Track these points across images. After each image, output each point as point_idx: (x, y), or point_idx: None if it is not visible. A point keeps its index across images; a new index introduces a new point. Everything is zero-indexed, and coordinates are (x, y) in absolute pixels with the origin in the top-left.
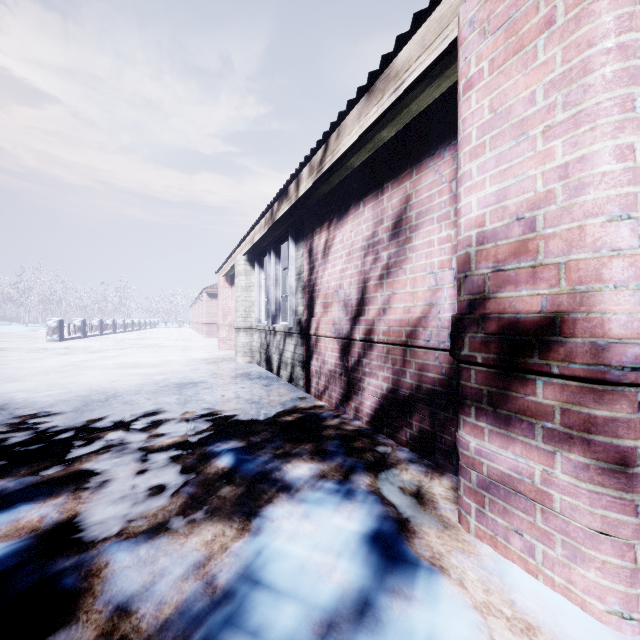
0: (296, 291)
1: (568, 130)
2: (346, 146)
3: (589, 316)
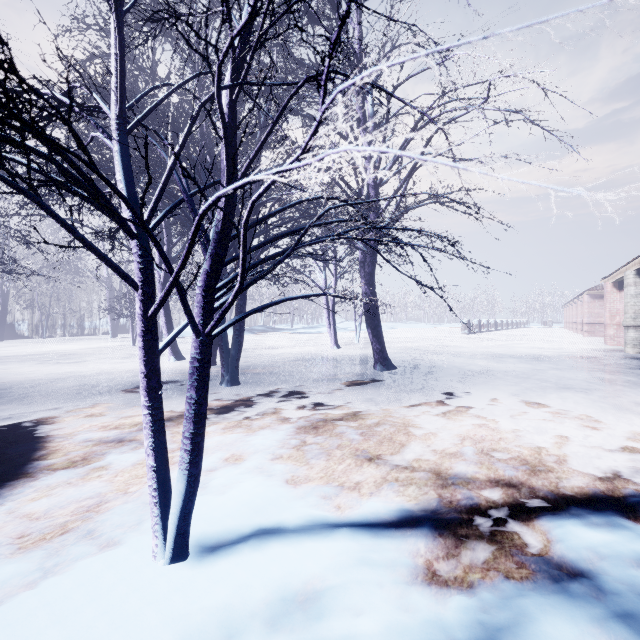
0: None
1: None
2: None
3: None
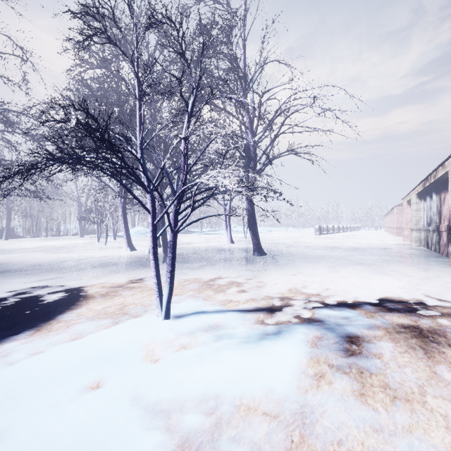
0: (436, 214)
1: None
2: (439, 176)
3: None
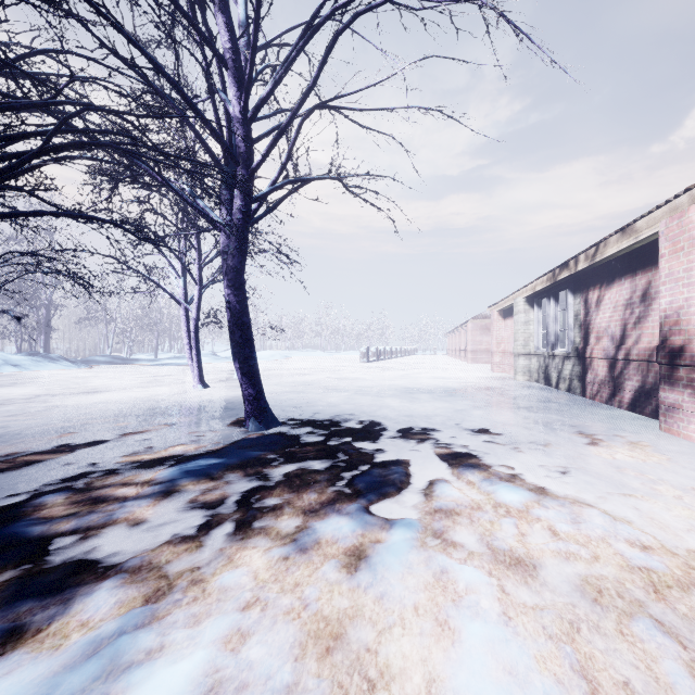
0: (573, 327)
1: (687, 287)
2: (609, 253)
3: (689, 346)
